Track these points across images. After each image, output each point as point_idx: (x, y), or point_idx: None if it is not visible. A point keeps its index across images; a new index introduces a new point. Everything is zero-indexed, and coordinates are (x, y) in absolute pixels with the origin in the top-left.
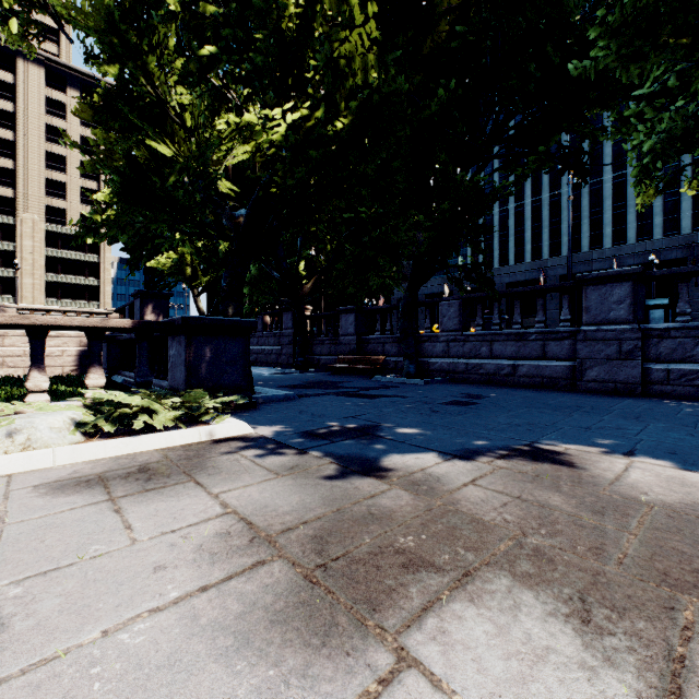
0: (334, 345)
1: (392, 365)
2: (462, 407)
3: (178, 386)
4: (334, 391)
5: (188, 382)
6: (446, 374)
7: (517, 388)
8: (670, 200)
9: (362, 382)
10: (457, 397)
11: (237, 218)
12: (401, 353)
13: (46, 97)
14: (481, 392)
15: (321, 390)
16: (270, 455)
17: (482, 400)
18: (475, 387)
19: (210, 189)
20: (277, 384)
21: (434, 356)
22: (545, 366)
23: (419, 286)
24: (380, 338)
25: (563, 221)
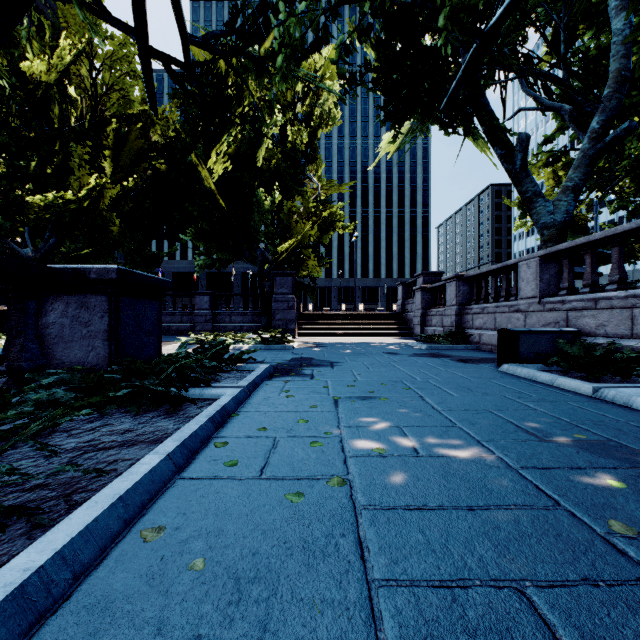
0: None
1: None
2: None
3: None
4: None
5: None
6: None
7: (171, 335)
8: None
9: None
10: None
11: (28, 254)
12: None
13: None
14: None
15: None
16: None
17: None
18: None
19: None
20: None
21: None
22: (182, 326)
23: None
24: None
25: None
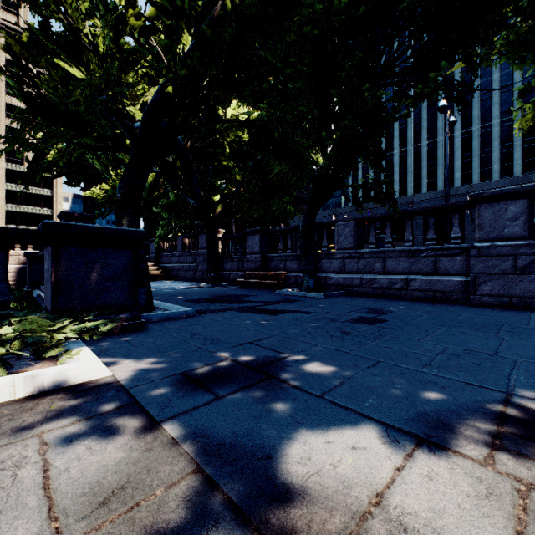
0: (242, 262)
1: (293, 279)
2: (373, 327)
3: (48, 305)
4: (238, 306)
5: (54, 302)
6: (342, 287)
7: (411, 301)
8: (505, 151)
9: (265, 296)
10: (360, 312)
11: (136, 129)
12: (301, 269)
13: (6, 59)
14: (381, 306)
15: (225, 305)
16: (92, 445)
17: (388, 316)
18: (372, 300)
19: (121, 113)
20: (185, 299)
21: (330, 272)
22: (437, 281)
23: (318, 208)
24: (282, 255)
25: (423, 167)
